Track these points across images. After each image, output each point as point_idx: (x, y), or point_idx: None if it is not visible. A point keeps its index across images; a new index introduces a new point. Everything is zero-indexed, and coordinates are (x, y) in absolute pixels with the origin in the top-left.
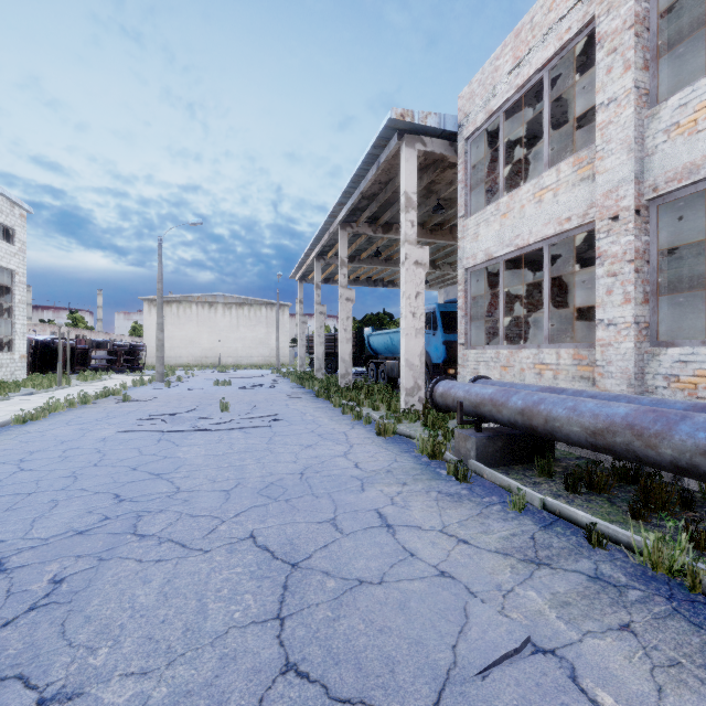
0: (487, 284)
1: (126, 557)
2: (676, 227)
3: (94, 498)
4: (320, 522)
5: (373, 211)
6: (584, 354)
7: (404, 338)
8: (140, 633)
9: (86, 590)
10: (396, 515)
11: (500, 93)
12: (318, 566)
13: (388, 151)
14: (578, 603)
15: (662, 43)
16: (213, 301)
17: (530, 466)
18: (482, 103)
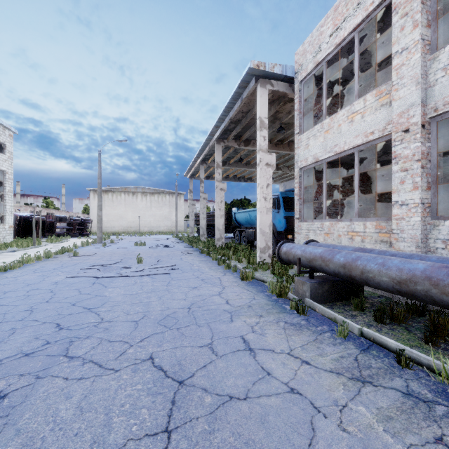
0: (314, 178)
1: (56, 376)
2: (444, 139)
3: (41, 326)
4: (201, 346)
5: (238, 131)
6: (383, 225)
7: (259, 214)
8: (56, 446)
9: (21, 405)
10: (256, 341)
11: (324, 49)
12: (198, 383)
13: (248, 90)
14: (399, 418)
15: (439, 9)
16: (135, 191)
17: (347, 302)
18: (311, 56)
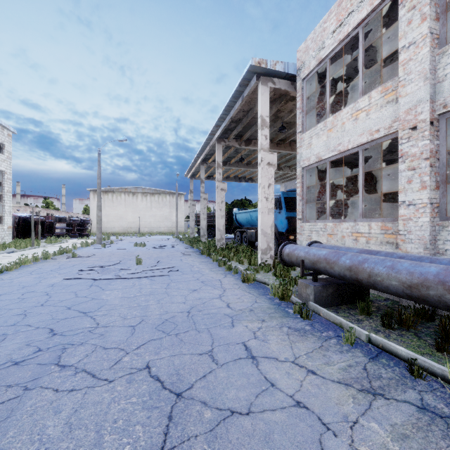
0: (316, 178)
1: (46, 387)
2: None
3: (34, 332)
4: (200, 354)
5: (239, 130)
6: (389, 226)
7: (260, 214)
8: None
9: (6, 421)
10: (258, 348)
11: (327, 45)
12: (197, 396)
13: (249, 88)
14: (415, 436)
15: (448, 2)
16: (135, 191)
17: (352, 306)
18: (314, 53)
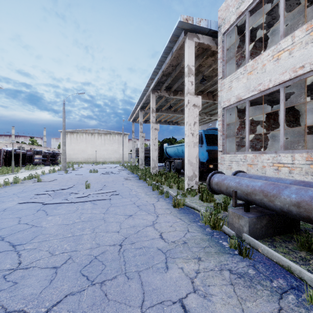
0: (234, 117)
1: None
2: None
3: None
4: None
5: (168, 82)
6: None
7: (187, 147)
8: None
9: None
10: None
11: None
12: None
13: (178, 43)
14: None
15: None
16: (93, 132)
17: (285, 237)
18: (234, 9)
